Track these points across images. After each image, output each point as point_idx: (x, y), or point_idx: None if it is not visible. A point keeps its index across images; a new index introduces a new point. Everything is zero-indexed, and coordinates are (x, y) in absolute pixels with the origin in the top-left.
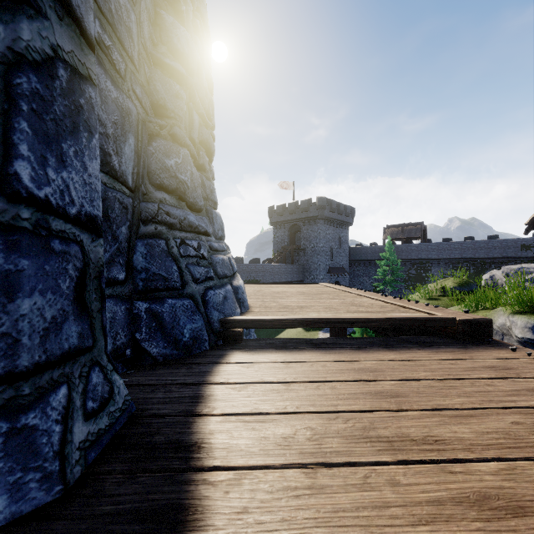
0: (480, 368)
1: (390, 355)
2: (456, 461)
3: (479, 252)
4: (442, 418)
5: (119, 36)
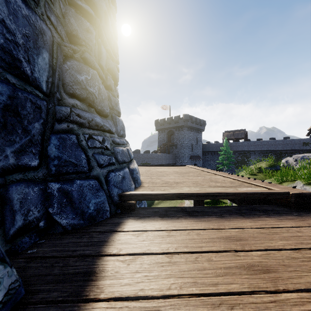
0: None
1: (247, 223)
2: None
3: (278, 146)
4: None
5: None
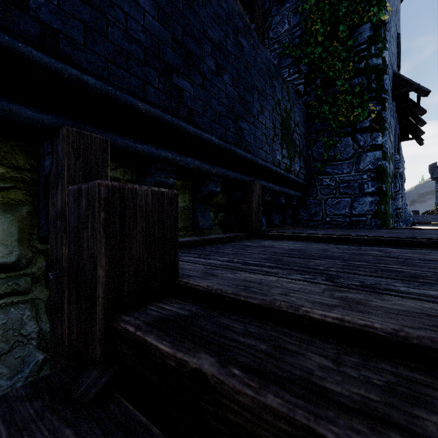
0: None
1: None
2: None
3: None
4: None
5: None
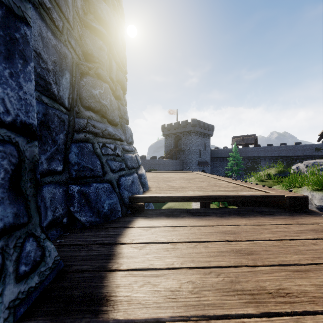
0: (305, 231)
1: (243, 221)
2: (306, 313)
3: (289, 152)
4: (287, 272)
5: (58, 2)
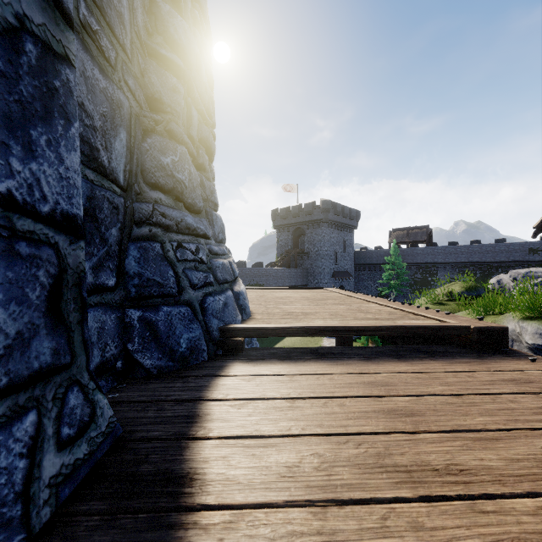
0: (499, 381)
1: (402, 367)
2: (486, 497)
3: (485, 256)
4: (465, 442)
5: (109, 21)
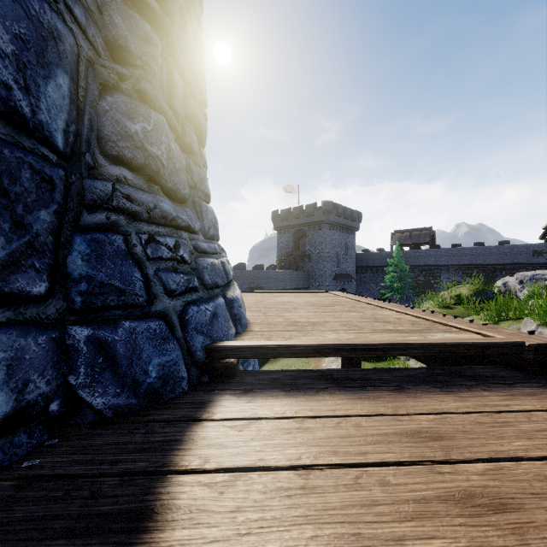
0: None
1: (450, 402)
2: None
3: (489, 258)
4: None
5: None
